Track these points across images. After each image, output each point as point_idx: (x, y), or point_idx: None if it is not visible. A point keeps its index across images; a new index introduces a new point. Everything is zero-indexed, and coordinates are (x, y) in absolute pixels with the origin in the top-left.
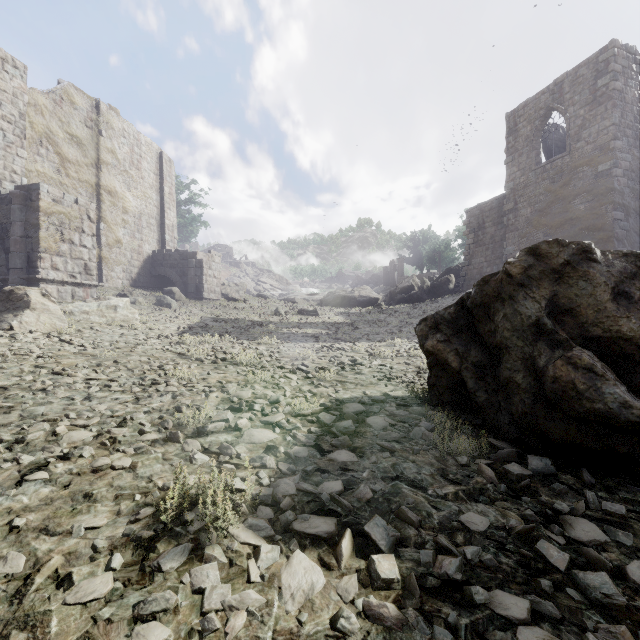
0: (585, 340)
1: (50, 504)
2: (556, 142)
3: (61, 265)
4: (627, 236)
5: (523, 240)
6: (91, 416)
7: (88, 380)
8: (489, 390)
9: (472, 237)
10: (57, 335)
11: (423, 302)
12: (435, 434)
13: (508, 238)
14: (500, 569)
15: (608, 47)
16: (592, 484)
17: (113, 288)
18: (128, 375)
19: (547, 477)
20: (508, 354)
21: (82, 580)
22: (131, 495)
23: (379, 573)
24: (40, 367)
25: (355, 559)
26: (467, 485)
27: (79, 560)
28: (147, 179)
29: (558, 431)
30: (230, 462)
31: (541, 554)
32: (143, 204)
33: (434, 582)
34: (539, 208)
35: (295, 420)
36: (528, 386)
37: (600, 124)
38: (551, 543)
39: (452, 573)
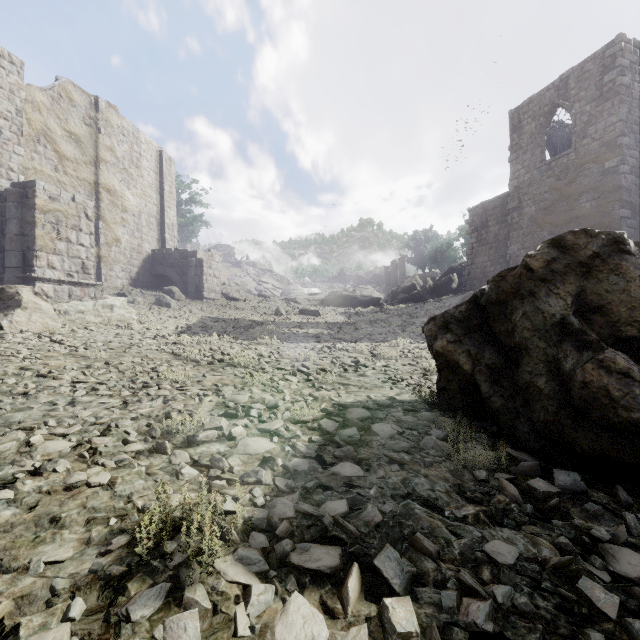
0: (617, 341)
1: (9, 531)
2: (561, 139)
3: (58, 264)
4: (634, 234)
5: (527, 239)
6: (73, 423)
7: (75, 383)
8: (505, 395)
9: (475, 236)
10: (49, 335)
11: (425, 302)
12: (448, 444)
13: (512, 237)
14: (538, 616)
15: (615, 42)
16: (629, 504)
17: (112, 287)
18: (118, 377)
19: (577, 495)
20: (528, 356)
21: (31, 635)
22: (105, 519)
23: (394, 625)
24: (25, 369)
25: (364, 602)
26: (488, 505)
27: (32, 606)
28: (147, 177)
29: (587, 442)
30: (221, 477)
31: (585, 596)
32: (143, 203)
33: (460, 635)
34: (544, 206)
35: (295, 427)
36: (552, 392)
37: (607, 120)
38: (594, 580)
39: (481, 622)
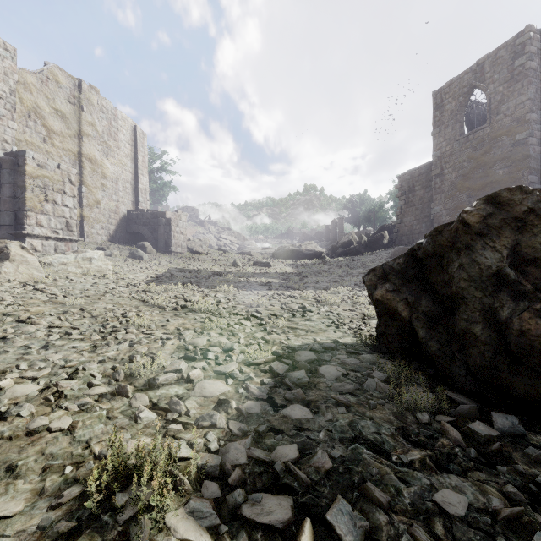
0: None
1: None
2: (477, 116)
3: (45, 222)
4: None
5: (448, 201)
6: (43, 366)
7: (51, 328)
8: (441, 340)
9: (403, 199)
10: (33, 284)
11: (361, 255)
12: (390, 386)
13: (435, 199)
14: None
15: (524, 31)
16: None
17: (93, 243)
18: (91, 322)
19: (516, 438)
20: (464, 305)
21: None
22: (61, 466)
23: None
24: (7, 315)
25: None
26: (433, 449)
27: None
28: (123, 149)
29: (523, 387)
30: (178, 420)
31: None
32: (119, 170)
33: None
34: (463, 173)
35: (248, 369)
36: (488, 338)
37: (517, 99)
38: None
39: None
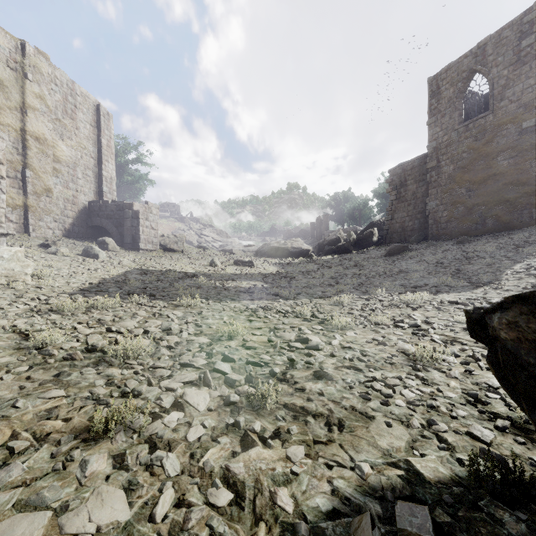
0: None
1: None
2: (472, 107)
3: None
4: None
5: (446, 195)
6: None
7: None
8: None
9: (395, 194)
10: None
11: (351, 253)
12: None
13: (431, 194)
14: None
15: (533, 8)
16: None
17: (41, 238)
18: None
19: None
20: None
21: None
22: None
23: None
24: None
25: None
26: None
27: None
28: (83, 130)
29: None
30: None
31: None
32: (78, 154)
33: None
34: (462, 165)
35: None
36: None
37: (524, 83)
38: None
39: None
